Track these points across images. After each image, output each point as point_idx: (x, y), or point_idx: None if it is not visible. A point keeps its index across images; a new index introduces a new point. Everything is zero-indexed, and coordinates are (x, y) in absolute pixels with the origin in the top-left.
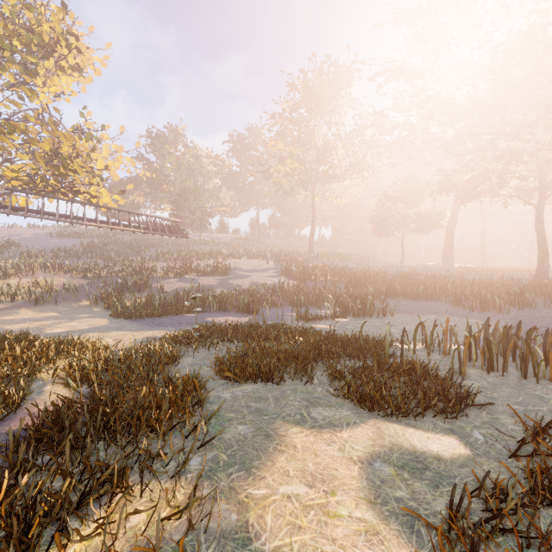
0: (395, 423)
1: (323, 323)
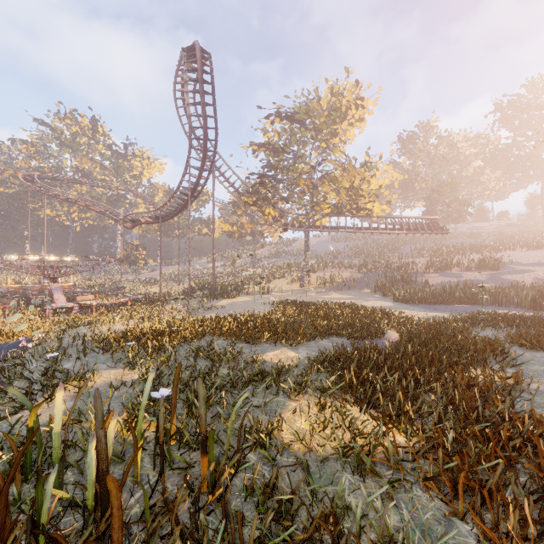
0: None
1: None
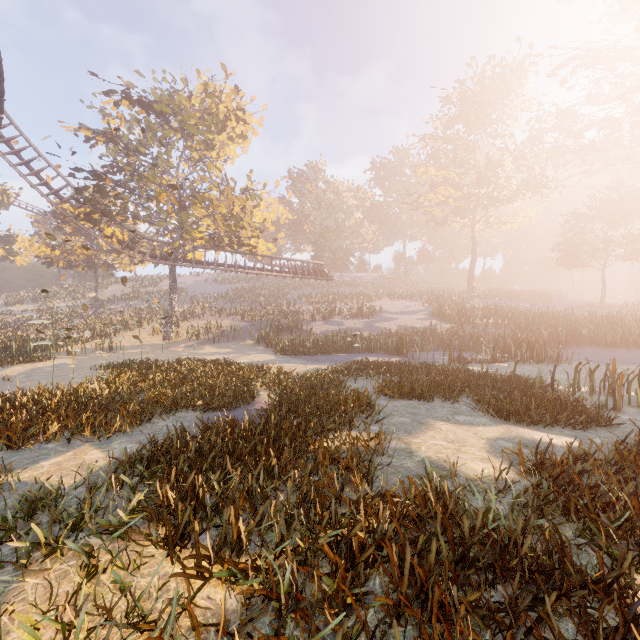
0: (525, 428)
1: (479, 366)
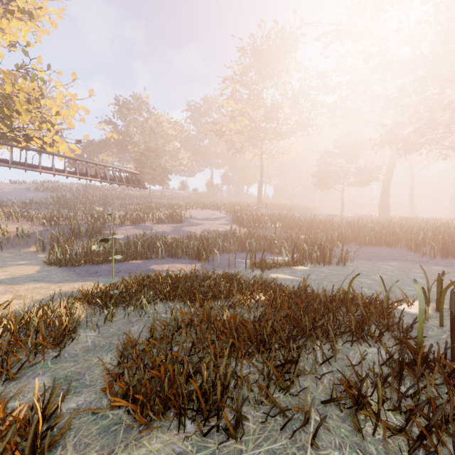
0: None
1: (282, 271)
